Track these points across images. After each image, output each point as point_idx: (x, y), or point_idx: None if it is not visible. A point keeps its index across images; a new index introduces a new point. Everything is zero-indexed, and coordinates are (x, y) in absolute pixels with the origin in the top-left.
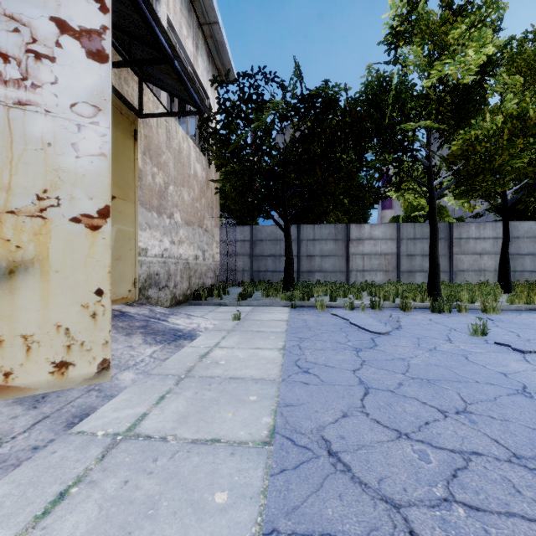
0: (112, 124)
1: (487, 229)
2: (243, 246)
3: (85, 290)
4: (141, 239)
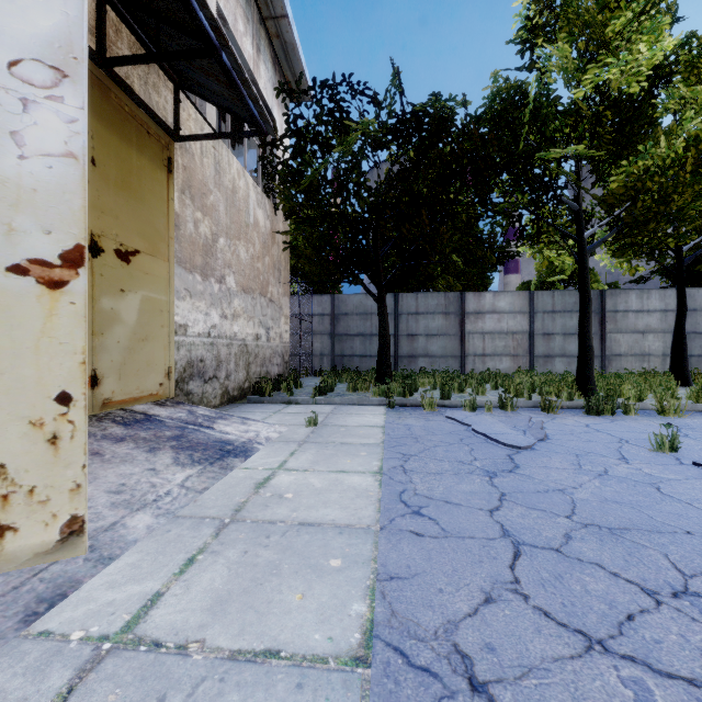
0: (135, 147)
1: (653, 299)
2: (321, 322)
3: (36, 394)
4: (179, 312)
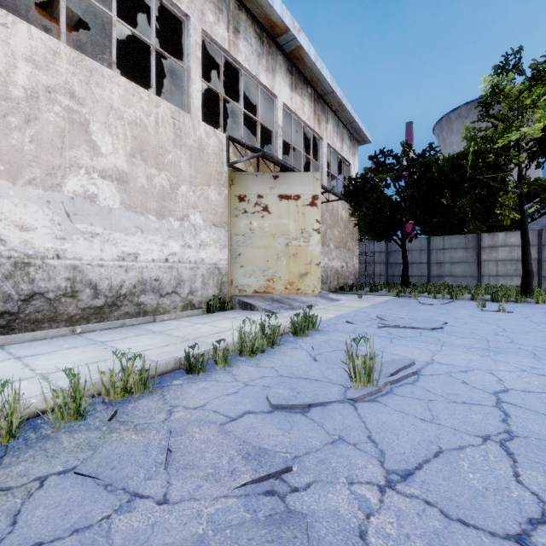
0: None
1: None
2: (379, 256)
3: (317, 277)
4: None
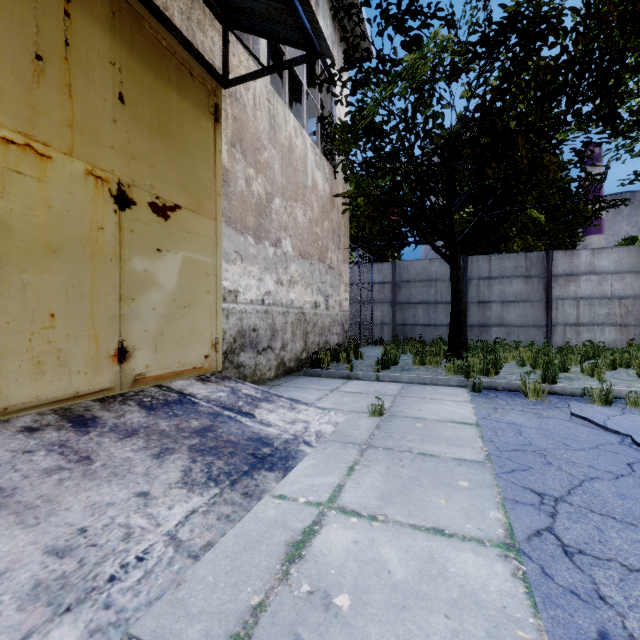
0: (175, 89)
1: None
2: (381, 290)
3: None
4: (228, 277)
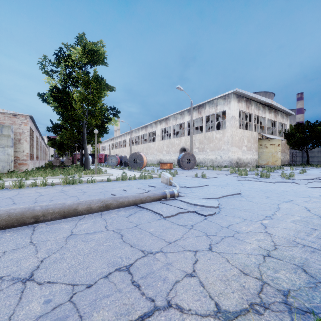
0: None
1: None
2: (299, 154)
3: (279, 161)
4: None
